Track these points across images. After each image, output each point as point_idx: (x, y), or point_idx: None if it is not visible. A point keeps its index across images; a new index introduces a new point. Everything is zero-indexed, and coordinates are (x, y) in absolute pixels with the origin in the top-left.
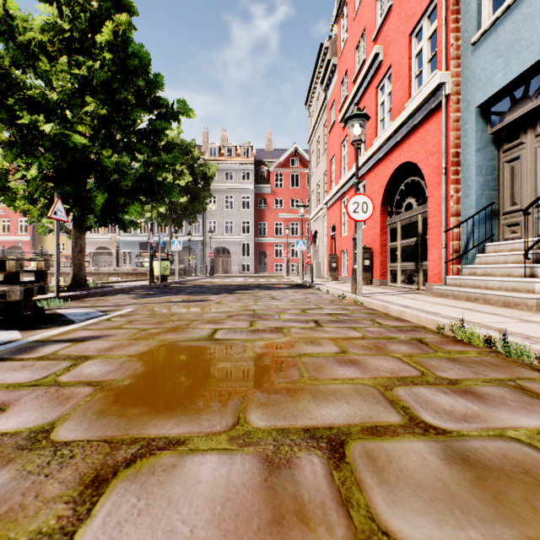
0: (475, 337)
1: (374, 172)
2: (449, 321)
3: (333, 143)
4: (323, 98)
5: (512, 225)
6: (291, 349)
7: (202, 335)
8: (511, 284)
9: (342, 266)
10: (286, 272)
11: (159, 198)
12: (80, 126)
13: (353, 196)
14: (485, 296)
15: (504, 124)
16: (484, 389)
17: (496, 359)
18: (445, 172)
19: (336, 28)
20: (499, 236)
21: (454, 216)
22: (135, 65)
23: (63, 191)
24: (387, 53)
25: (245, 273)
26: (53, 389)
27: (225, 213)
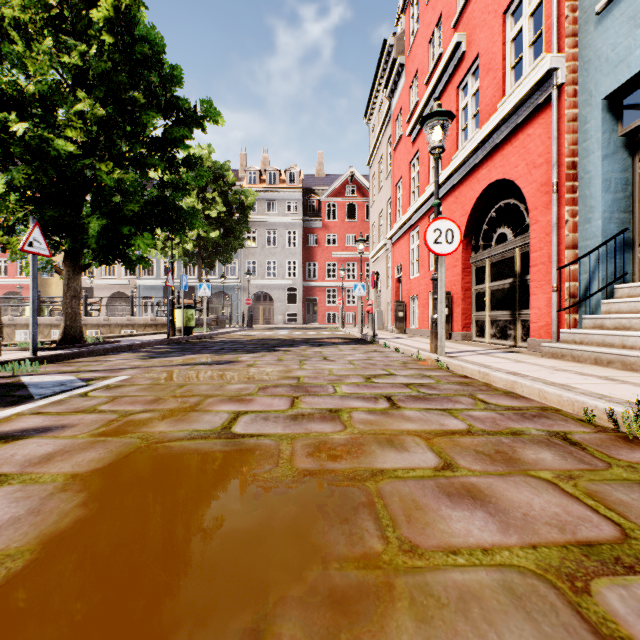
0: None
1: (454, 196)
2: (604, 404)
3: (400, 162)
4: (387, 108)
5: None
6: (357, 459)
7: (214, 426)
8: None
9: (411, 315)
10: (341, 322)
11: (177, 228)
12: (69, 131)
13: (434, 220)
14: (625, 358)
15: None
16: None
17: None
18: (557, 189)
19: (402, 21)
20: (633, 275)
21: (569, 248)
22: (144, 53)
23: (46, 217)
24: (472, 41)
25: (290, 324)
26: None
27: (267, 251)
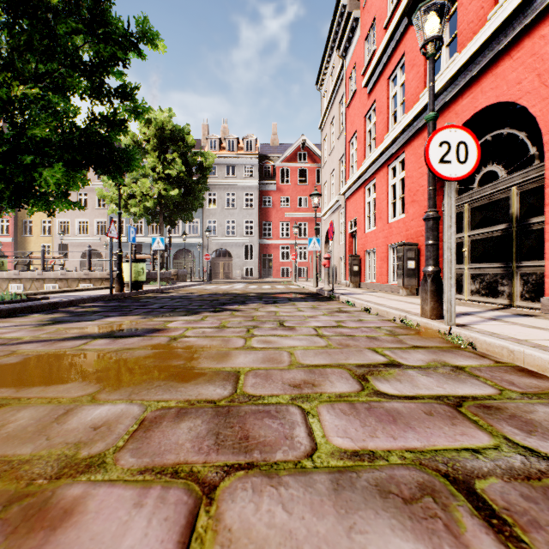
0: None
1: (421, 138)
2: None
3: (354, 118)
4: (340, 67)
5: None
6: None
7: None
8: None
9: (366, 269)
10: (294, 276)
11: (111, 169)
12: None
13: (440, 129)
14: None
15: None
16: None
17: None
18: None
19: None
20: None
21: None
22: None
23: None
24: None
25: (248, 278)
26: None
27: (226, 211)
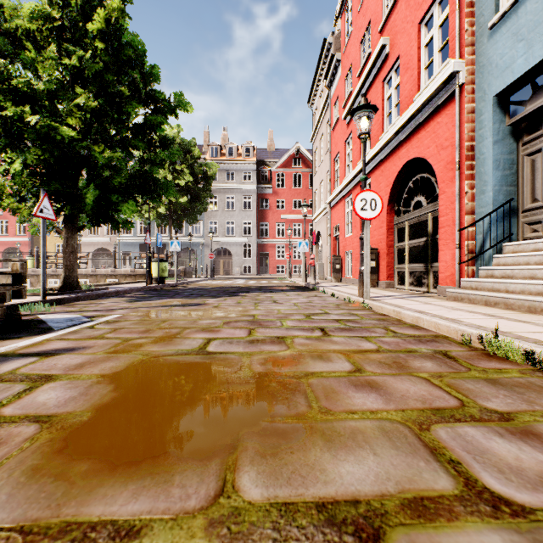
0: (513, 351)
1: (380, 169)
2: (476, 331)
3: (337, 140)
4: (326, 95)
5: (533, 223)
6: (295, 366)
7: (193, 347)
8: (536, 288)
9: (346, 267)
10: (288, 273)
11: (155, 196)
12: (70, 119)
13: (361, 192)
14: (506, 300)
15: (524, 114)
16: None
17: None
18: (459, 167)
19: (339, 23)
20: (518, 235)
21: (468, 214)
22: (129, 55)
23: (52, 188)
24: (394, 44)
25: (246, 275)
26: None
27: (226, 213)
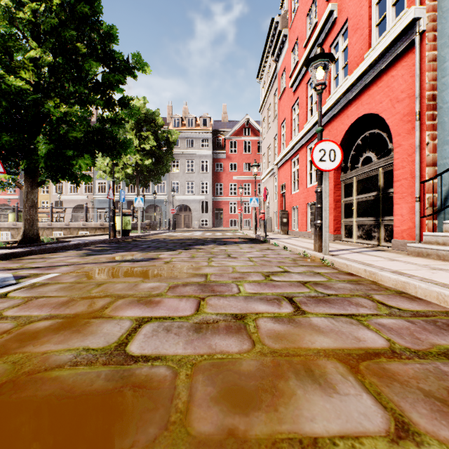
0: None
1: (327, 129)
2: None
3: (284, 108)
4: (274, 68)
5: None
6: (274, 412)
7: (109, 341)
8: None
9: (292, 221)
10: (240, 226)
11: (114, 153)
12: (23, 72)
13: (320, 142)
14: None
15: None
16: None
17: None
18: (420, 117)
19: (285, 5)
20: None
21: (430, 166)
22: (86, 13)
23: (3, 141)
24: (343, 9)
25: (203, 227)
26: None
27: (187, 175)
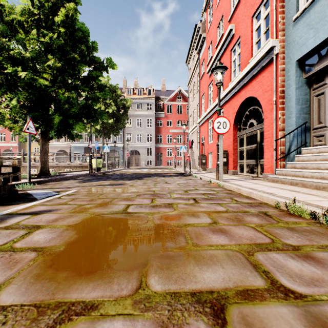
0: (304, 212)
1: (229, 103)
2: (283, 200)
3: (203, 85)
4: (197, 58)
5: (319, 136)
6: (179, 220)
7: (119, 209)
8: (320, 174)
9: (208, 162)
10: (174, 165)
11: (94, 120)
12: (44, 74)
13: (217, 118)
14: (303, 182)
15: (314, 72)
16: (320, 254)
17: (321, 229)
18: (275, 103)
19: (205, 15)
20: (310, 143)
21: (281, 130)
22: (79, 36)
23: (34, 115)
24: (237, 29)
25: (149, 166)
26: (8, 254)
27: (137, 129)
